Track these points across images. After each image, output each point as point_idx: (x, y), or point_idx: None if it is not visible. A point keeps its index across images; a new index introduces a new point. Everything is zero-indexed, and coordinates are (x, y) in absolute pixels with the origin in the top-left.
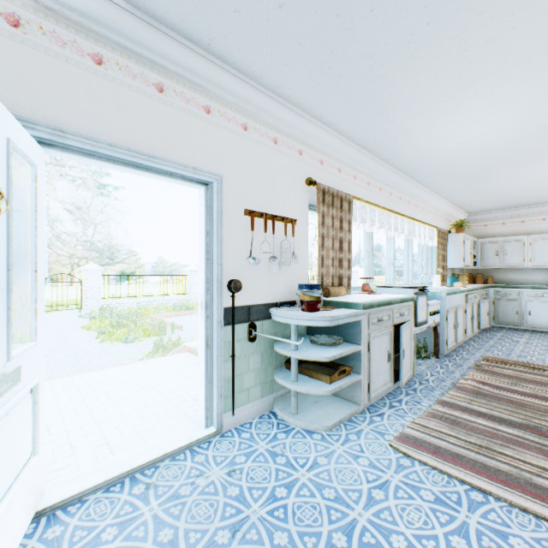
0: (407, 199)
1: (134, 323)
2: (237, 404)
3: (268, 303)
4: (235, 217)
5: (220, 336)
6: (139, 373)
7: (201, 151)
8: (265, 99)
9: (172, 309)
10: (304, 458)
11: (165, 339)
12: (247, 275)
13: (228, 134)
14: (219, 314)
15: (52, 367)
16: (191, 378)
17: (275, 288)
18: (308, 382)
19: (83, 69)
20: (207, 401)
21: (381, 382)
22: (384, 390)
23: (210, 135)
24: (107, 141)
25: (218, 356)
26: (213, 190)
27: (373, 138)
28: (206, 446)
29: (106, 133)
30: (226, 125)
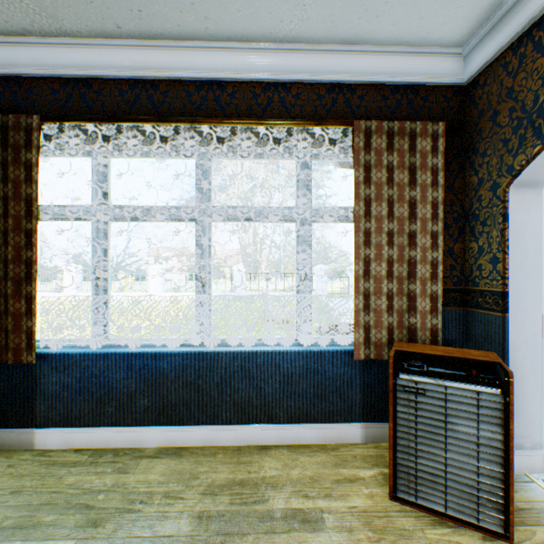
0: None
1: None
2: None
3: None
4: None
5: None
6: None
7: None
8: None
9: None
10: None
11: None
12: None
13: None
14: None
15: None
16: None
17: None
18: None
19: None
20: None
21: None
22: None
23: None
24: None
25: None
26: None
27: None
28: None
29: None
30: None
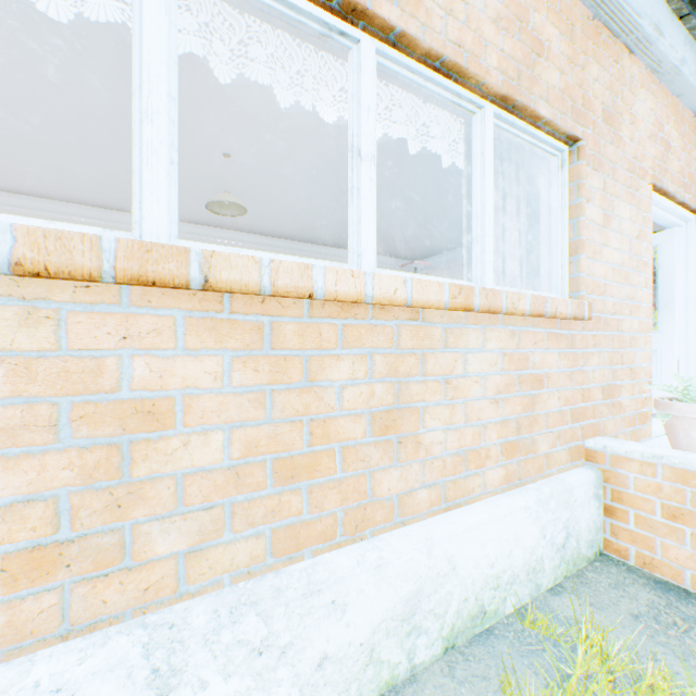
0: None
1: None
2: None
3: None
4: None
5: None
6: None
7: None
8: None
9: None
10: None
11: None
12: None
13: None
14: None
15: None
16: None
17: None
18: None
19: None
20: None
21: None
22: None
23: None
24: None
25: None
26: None
27: None
28: None
29: None
30: None
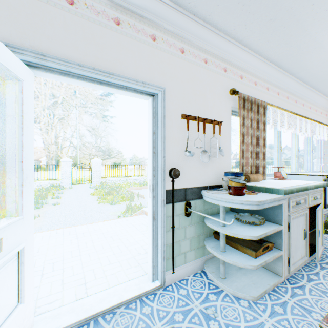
0: (308, 106)
1: (117, 192)
2: (176, 264)
3: (200, 186)
4: (174, 120)
5: (163, 211)
6: (113, 228)
7: (148, 69)
8: (198, 27)
9: (139, 184)
10: (235, 327)
11: (133, 203)
12: (183, 165)
13: (169, 56)
14: (162, 195)
15: (71, 217)
16: (145, 235)
17: (205, 175)
18: (235, 254)
19: (59, 8)
20: (153, 261)
21: (298, 256)
22: (301, 263)
23: (155, 57)
24: (77, 62)
25: (161, 227)
26: (158, 100)
27: (286, 53)
28: (152, 298)
29: (76, 56)
30: (167, 49)
